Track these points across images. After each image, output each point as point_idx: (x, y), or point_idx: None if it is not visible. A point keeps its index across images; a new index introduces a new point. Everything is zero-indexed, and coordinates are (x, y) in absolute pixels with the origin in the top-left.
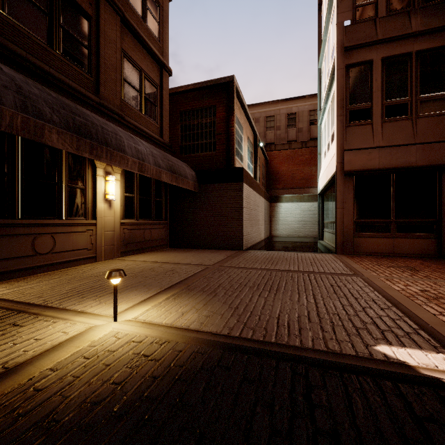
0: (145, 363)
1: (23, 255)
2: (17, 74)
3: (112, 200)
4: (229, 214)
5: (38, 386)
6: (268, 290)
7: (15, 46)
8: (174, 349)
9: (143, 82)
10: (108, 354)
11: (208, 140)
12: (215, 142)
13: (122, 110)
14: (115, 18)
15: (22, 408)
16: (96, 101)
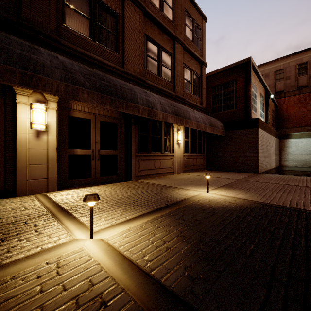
0: (231, 203)
1: (151, 168)
2: (156, 95)
3: (180, 143)
4: (248, 149)
5: (199, 202)
6: (282, 192)
7: (150, 81)
8: (240, 202)
9: (192, 76)
10: (214, 200)
11: (231, 102)
12: (236, 102)
13: (183, 95)
14: (181, 49)
15: (200, 205)
16: (174, 95)
